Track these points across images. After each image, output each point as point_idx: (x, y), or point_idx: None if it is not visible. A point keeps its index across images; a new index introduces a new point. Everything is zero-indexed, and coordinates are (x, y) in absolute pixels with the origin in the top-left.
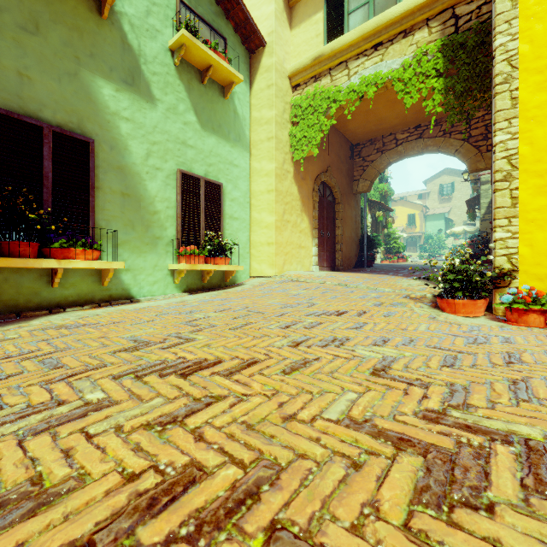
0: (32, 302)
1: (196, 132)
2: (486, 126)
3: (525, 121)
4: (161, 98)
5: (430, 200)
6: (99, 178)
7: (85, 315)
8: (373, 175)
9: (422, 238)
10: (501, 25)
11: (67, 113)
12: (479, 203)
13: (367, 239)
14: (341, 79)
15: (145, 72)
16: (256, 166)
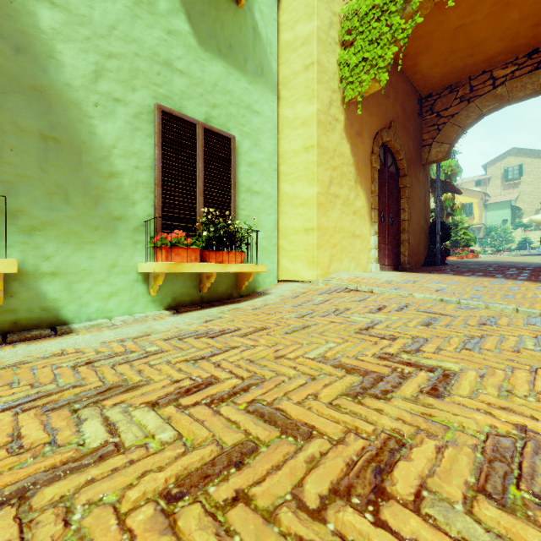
0: None
1: (189, 50)
2: None
3: None
4: None
5: (491, 186)
6: None
7: None
8: (455, 135)
9: (482, 230)
10: None
11: None
12: None
13: (441, 227)
14: None
15: None
16: (288, 113)
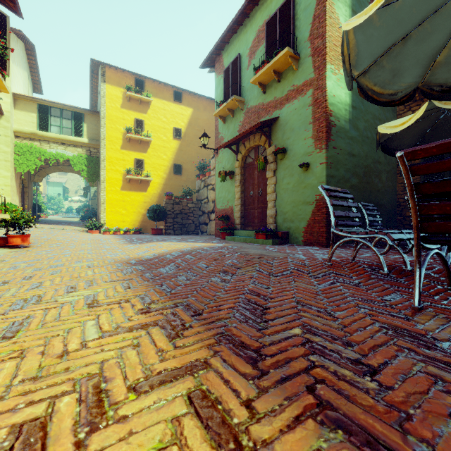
0: None
1: None
2: None
3: (107, 192)
4: None
5: None
6: None
7: None
8: (45, 175)
9: (45, 198)
10: (102, 169)
11: None
12: (90, 190)
13: (38, 206)
14: (46, 147)
15: None
16: None
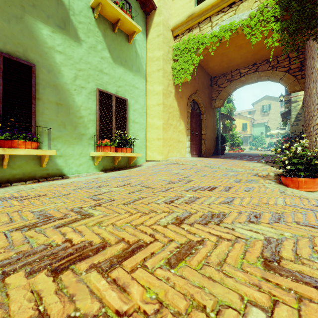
0: None
1: (109, 64)
2: (301, 62)
3: None
4: (85, 40)
5: (256, 115)
6: (39, 92)
7: (22, 189)
8: (225, 96)
9: (251, 137)
10: None
11: (14, 44)
12: (289, 115)
13: (221, 137)
14: (206, 29)
15: (73, 21)
16: (150, 88)
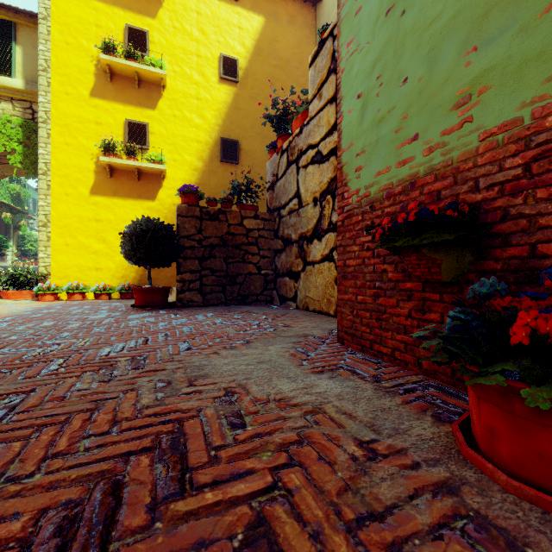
0: None
1: None
2: None
3: (54, 199)
4: None
5: None
6: None
7: None
8: None
9: None
10: (42, 143)
11: None
12: None
13: None
14: None
15: None
16: None
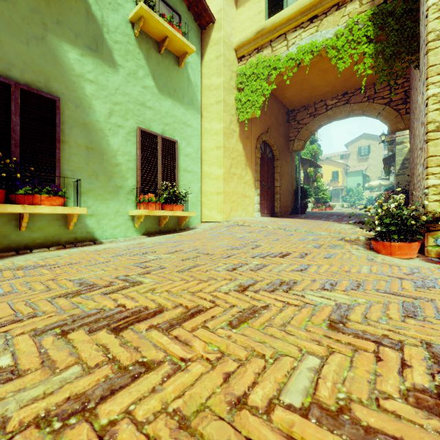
0: (1, 244)
1: (154, 95)
2: (405, 92)
3: None
4: (123, 64)
5: (350, 160)
6: (65, 132)
7: (47, 256)
8: (307, 136)
9: (344, 190)
10: None
11: (34, 73)
12: (394, 161)
13: (301, 190)
14: (280, 49)
15: (108, 40)
16: (207, 126)
